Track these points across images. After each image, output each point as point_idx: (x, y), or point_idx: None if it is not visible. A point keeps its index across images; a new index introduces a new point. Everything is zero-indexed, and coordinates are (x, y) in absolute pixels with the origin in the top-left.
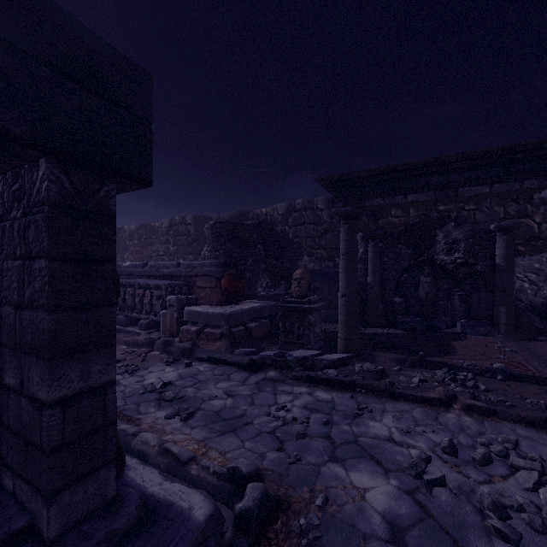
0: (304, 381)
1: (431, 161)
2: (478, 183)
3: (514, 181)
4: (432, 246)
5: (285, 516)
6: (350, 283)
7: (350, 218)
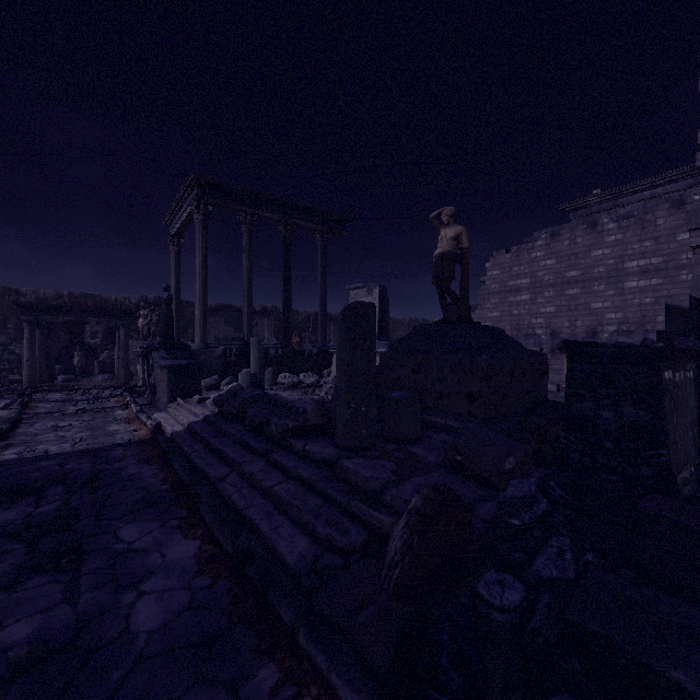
0: (15, 394)
1: (75, 306)
2: (95, 317)
3: (108, 318)
4: (83, 334)
5: (35, 398)
6: (33, 355)
7: (33, 323)
